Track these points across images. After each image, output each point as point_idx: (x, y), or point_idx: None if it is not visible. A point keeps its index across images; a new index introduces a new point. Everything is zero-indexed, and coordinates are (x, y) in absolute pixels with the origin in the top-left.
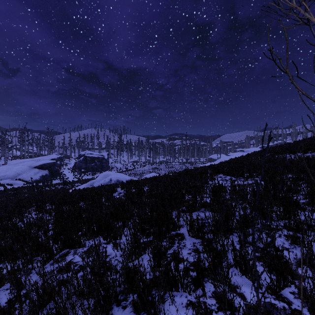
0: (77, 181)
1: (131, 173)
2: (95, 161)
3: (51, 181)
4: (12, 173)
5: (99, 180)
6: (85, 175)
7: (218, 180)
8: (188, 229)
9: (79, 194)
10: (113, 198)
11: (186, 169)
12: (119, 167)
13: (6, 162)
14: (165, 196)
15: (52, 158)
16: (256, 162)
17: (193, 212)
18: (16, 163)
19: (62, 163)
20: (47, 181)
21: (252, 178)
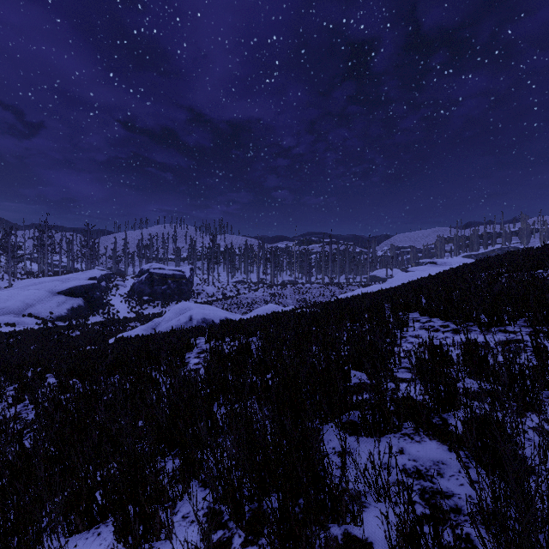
0: (133, 318)
1: (232, 302)
2: (167, 281)
3: (86, 319)
4: (16, 304)
5: (169, 319)
6: (150, 308)
7: (415, 329)
8: (383, 518)
9: (113, 357)
10: (178, 373)
11: (338, 299)
12: (212, 292)
13: (10, 283)
14: (300, 378)
15: (92, 277)
16: (494, 288)
17: (381, 435)
18: (27, 285)
19: (110, 285)
20: (77, 320)
21: (501, 326)
